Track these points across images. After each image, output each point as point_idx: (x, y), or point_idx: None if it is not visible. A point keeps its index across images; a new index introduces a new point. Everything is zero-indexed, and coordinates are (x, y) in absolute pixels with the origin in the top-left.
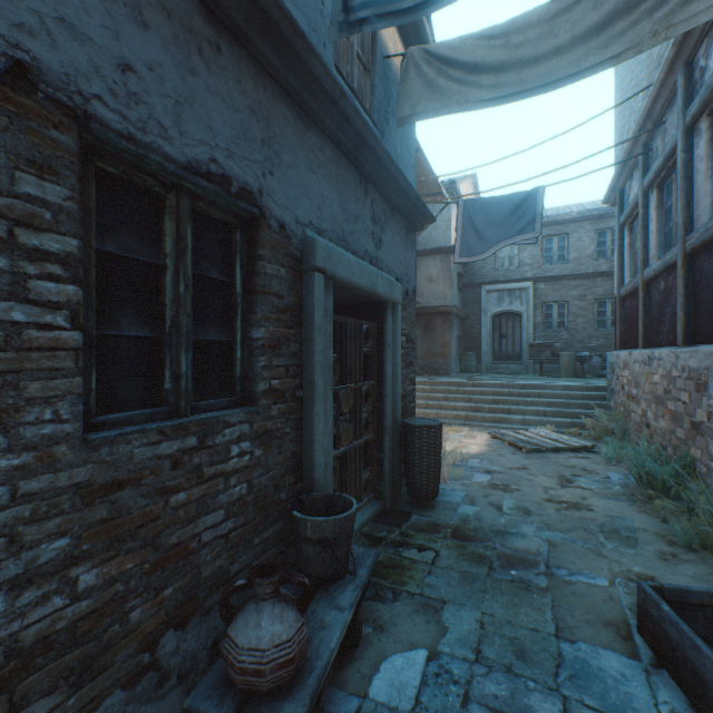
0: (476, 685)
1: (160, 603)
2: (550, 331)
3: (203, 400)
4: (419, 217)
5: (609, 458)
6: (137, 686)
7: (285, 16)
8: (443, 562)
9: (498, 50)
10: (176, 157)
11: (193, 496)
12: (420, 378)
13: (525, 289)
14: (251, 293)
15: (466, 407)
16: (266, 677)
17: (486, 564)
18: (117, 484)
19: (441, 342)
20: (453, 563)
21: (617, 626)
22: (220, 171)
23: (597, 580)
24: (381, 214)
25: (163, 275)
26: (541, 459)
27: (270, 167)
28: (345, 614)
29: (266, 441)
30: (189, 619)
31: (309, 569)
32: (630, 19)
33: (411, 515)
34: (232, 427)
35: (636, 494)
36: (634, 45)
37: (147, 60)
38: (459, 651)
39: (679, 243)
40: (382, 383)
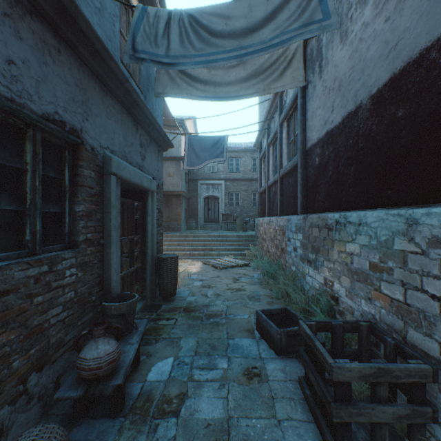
0: (195, 363)
1: (29, 357)
2: (232, 207)
3: (46, 246)
4: (165, 144)
5: (255, 268)
6: (16, 404)
7: (99, 41)
8: (180, 322)
9: (205, 74)
10: (37, 111)
11: (46, 298)
12: (164, 233)
13: (220, 184)
14: (75, 185)
15: (190, 248)
16: (103, 369)
17: (200, 319)
18: (6, 292)
19: (176, 212)
20: (185, 322)
21: (250, 330)
22: (60, 118)
23: (244, 316)
24: (145, 142)
25: (24, 175)
26: (226, 271)
27: (86, 116)
28: (135, 345)
29: (84, 268)
30: (44, 367)
31: (112, 331)
32: (256, 80)
33: (162, 305)
34: (66, 260)
35: (263, 281)
36: (258, 91)
37: (22, 58)
38: (188, 353)
39: (278, 172)
40: (146, 236)
